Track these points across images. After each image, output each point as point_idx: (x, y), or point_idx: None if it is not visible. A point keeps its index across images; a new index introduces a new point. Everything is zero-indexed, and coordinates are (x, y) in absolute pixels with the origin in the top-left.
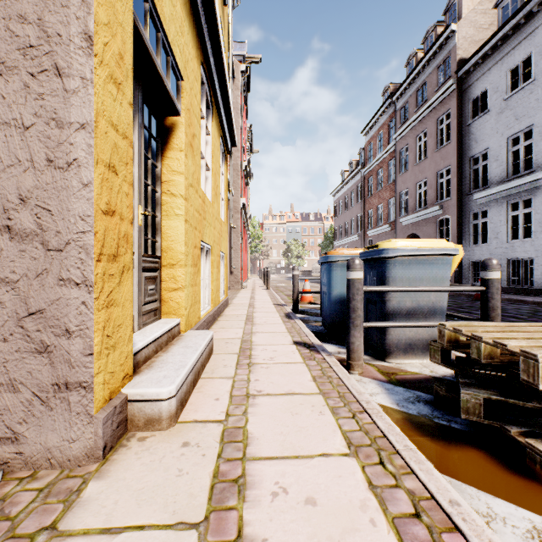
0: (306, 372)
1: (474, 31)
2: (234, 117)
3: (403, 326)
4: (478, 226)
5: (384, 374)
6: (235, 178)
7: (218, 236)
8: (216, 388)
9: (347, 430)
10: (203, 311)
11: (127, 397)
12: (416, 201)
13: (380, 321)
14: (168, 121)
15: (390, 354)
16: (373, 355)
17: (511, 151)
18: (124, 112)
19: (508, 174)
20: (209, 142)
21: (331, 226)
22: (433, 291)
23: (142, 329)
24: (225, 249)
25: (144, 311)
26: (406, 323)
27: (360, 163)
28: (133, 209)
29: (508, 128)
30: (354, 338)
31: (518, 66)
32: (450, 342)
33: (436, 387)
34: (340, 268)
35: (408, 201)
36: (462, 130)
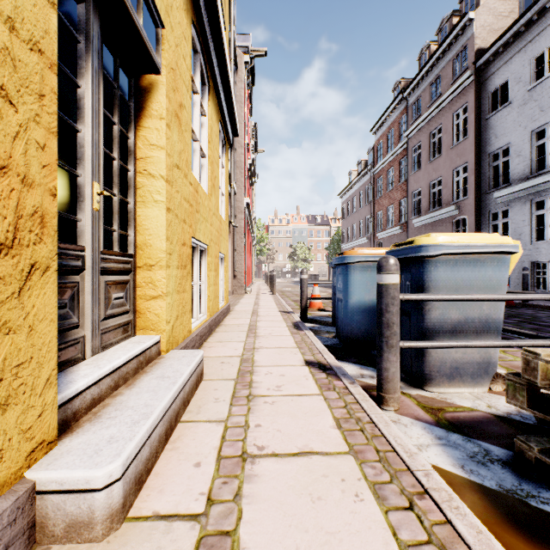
0: (325, 411)
1: (493, 19)
2: (237, 111)
3: (452, 346)
4: (497, 227)
5: (427, 411)
6: (239, 176)
7: (216, 235)
8: (199, 441)
9: (408, 542)
10: (196, 322)
11: (34, 487)
12: (429, 202)
13: (417, 337)
14: (145, 80)
15: (431, 380)
16: (405, 379)
17: (535, 145)
18: (32, 6)
19: (532, 171)
20: (205, 124)
21: (338, 229)
22: (491, 300)
23: (100, 354)
24: (226, 250)
25: (105, 327)
26: (455, 343)
27: (369, 162)
28: (83, 186)
29: (532, 120)
30: (388, 363)
31: (540, 56)
32: (545, 379)
33: (520, 443)
34: (359, 270)
35: (421, 202)
36: (481, 125)
